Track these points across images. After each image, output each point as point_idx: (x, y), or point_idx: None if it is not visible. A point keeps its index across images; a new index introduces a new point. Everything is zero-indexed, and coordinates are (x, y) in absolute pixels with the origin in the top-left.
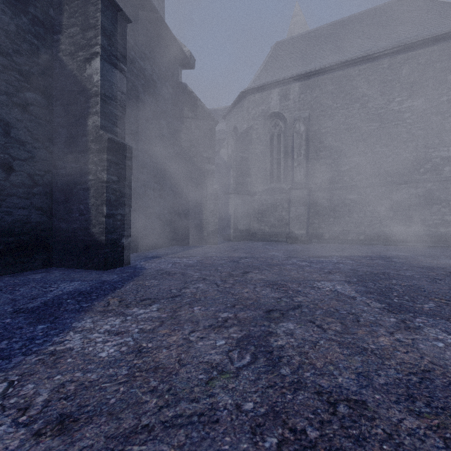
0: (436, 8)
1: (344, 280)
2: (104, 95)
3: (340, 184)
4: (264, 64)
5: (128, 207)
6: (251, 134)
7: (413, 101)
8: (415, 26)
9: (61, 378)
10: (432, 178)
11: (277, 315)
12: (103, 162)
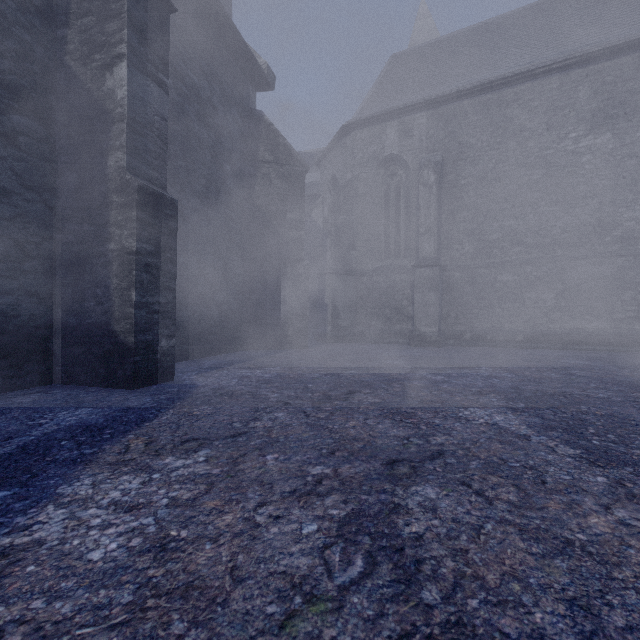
0: (628, 2)
1: (504, 405)
2: (133, 120)
3: (487, 260)
4: (376, 86)
5: (171, 292)
6: (357, 188)
7: (595, 137)
8: (597, 28)
9: (2, 614)
10: (623, 251)
11: (405, 470)
12: (132, 223)
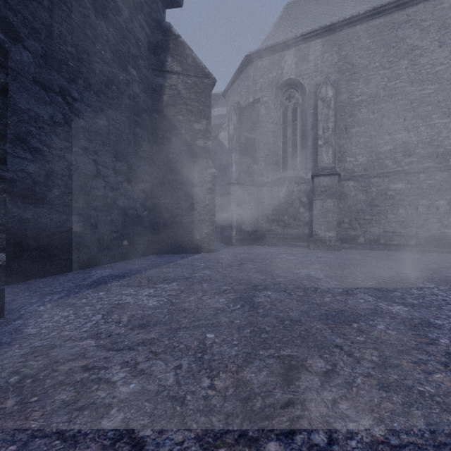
0: None
1: None
2: None
3: (379, 170)
4: (274, 26)
5: None
6: (258, 109)
7: None
8: None
9: None
10: None
11: None
12: None
